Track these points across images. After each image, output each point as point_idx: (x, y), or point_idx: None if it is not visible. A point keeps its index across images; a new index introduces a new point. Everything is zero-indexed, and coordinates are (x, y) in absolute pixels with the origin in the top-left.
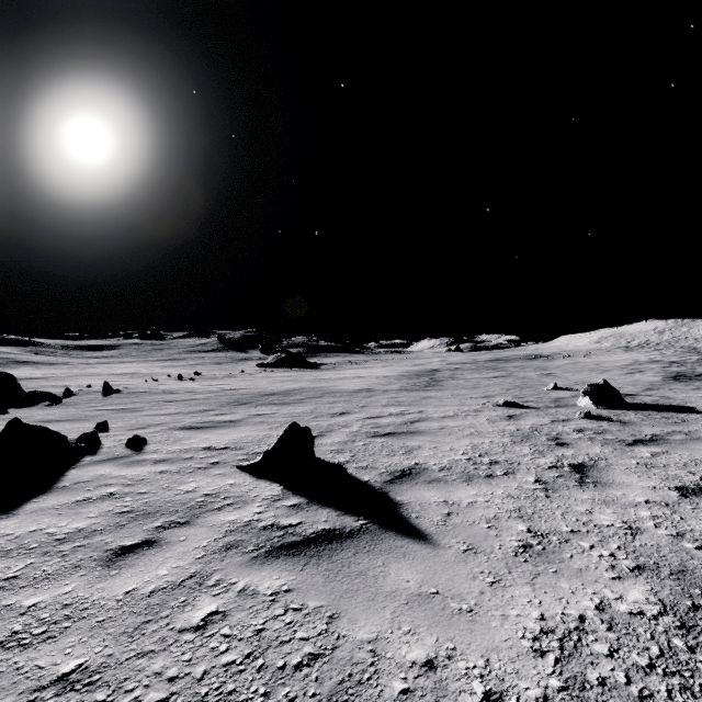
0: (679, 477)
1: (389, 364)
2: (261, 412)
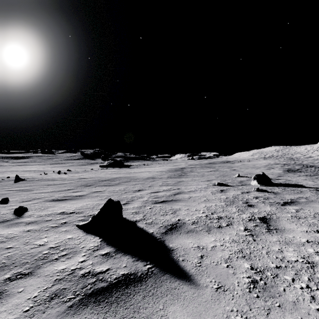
0: (315, 224)
1: (162, 165)
2: (97, 190)
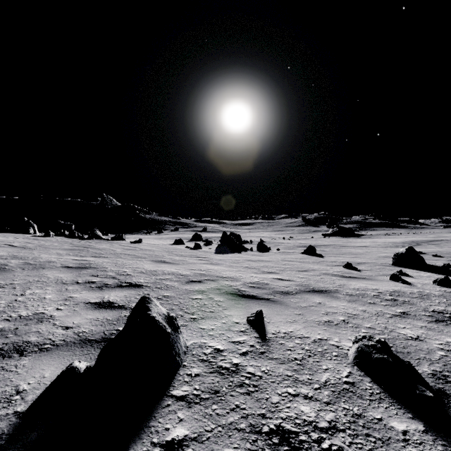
0: None
1: (414, 236)
2: None
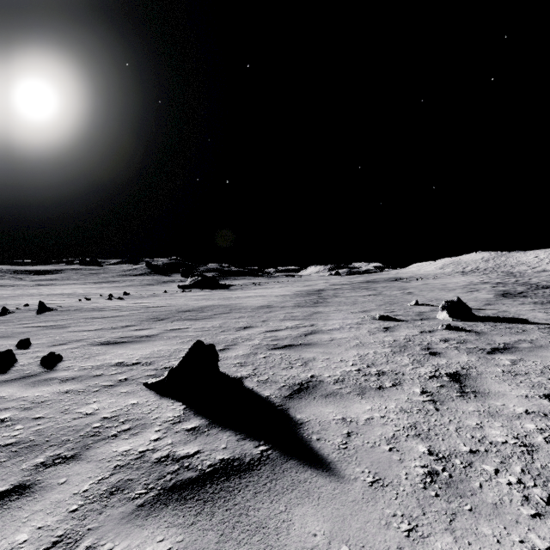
0: (543, 384)
1: (285, 285)
2: (176, 327)
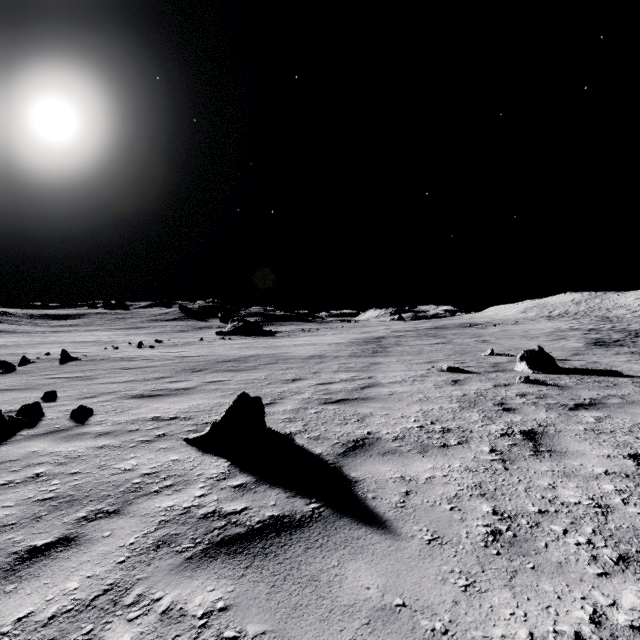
0: (629, 444)
1: (339, 332)
2: (216, 379)
